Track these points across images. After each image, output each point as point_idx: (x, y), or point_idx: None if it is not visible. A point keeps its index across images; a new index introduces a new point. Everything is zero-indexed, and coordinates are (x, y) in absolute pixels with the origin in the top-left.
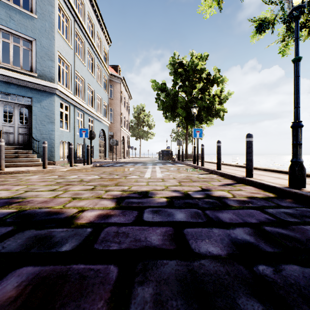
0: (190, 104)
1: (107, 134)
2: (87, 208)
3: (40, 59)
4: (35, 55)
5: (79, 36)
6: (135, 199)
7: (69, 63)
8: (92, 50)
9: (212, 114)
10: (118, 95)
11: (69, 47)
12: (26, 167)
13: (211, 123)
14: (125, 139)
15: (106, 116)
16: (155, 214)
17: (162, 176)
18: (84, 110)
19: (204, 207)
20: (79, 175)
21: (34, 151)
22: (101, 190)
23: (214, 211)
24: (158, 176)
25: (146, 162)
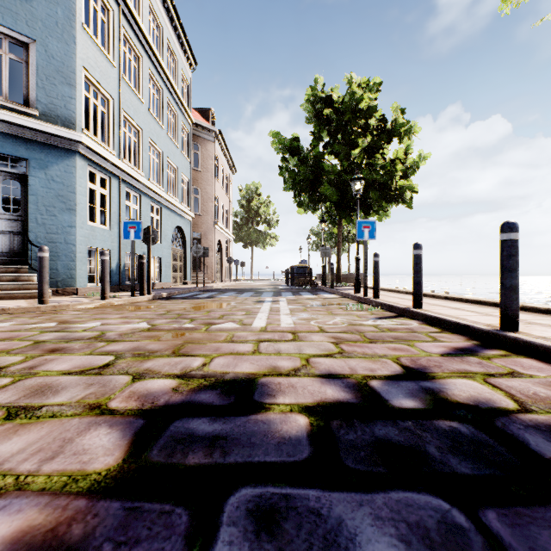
0: (347, 176)
1: (188, 237)
2: (6, 478)
3: (46, 82)
4: (35, 73)
5: (130, 43)
6: (206, 421)
7: (108, 95)
8: (158, 75)
9: (390, 195)
10: (211, 164)
11: (108, 62)
12: (9, 301)
13: (386, 215)
14: (223, 246)
15: (187, 202)
16: (267, 544)
17: (294, 322)
18: (140, 188)
19: (458, 475)
20: (108, 319)
21: (30, 267)
22: (125, 373)
23: (526, 520)
24: (283, 324)
25: (261, 288)
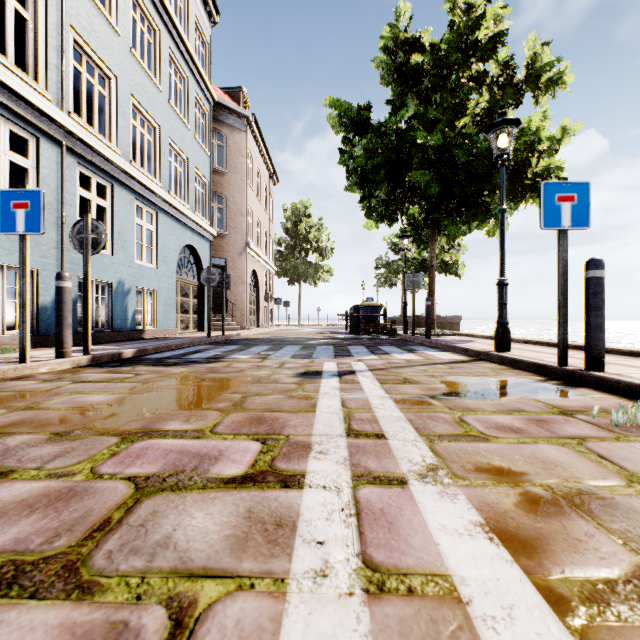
0: (457, 151)
1: (207, 263)
2: None
3: None
4: None
5: None
6: None
7: None
8: (151, 3)
9: (524, 186)
10: (241, 162)
11: None
12: None
13: None
14: (259, 279)
15: (206, 213)
16: None
17: None
18: (110, 171)
19: None
20: None
21: None
22: None
23: None
24: None
25: (311, 338)
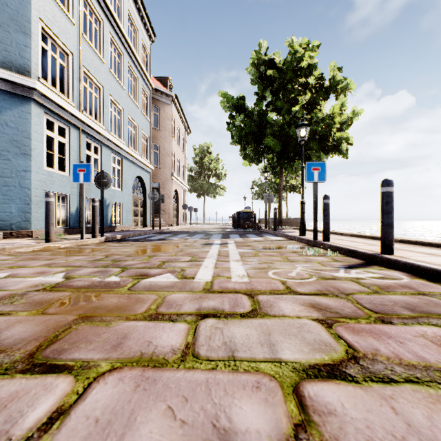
0: (289, 128)
1: (148, 186)
2: None
3: None
4: None
5: (91, 7)
6: None
7: (67, 50)
8: (119, 40)
9: (328, 146)
10: (168, 124)
11: (67, 18)
12: None
13: None
14: (179, 194)
15: (147, 156)
16: None
17: (248, 274)
18: (100, 139)
19: None
20: (25, 268)
21: None
22: None
23: None
24: (234, 276)
25: (211, 231)
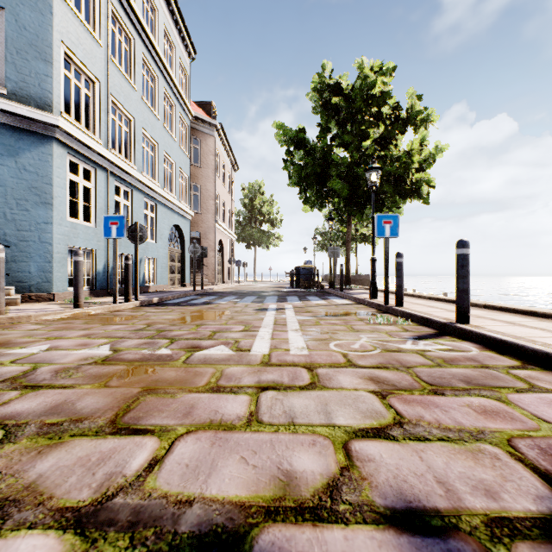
0: (359, 168)
1: (187, 236)
2: None
3: (17, 56)
4: (3, 45)
5: (120, 23)
6: None
7: (93, 76)
8: (153, 61)
9: (405, 190)
10: (211, 160)
11: (92, 40)
12: None
13: (398, 212)
14: (224, 246)
15: (186, 200)
16: None
17: (308, 346)
18: (131, 182)
19: None
20: (64, 339)
21: None
22: None
23: None
24: (293, 348)
25: (264, 291)
